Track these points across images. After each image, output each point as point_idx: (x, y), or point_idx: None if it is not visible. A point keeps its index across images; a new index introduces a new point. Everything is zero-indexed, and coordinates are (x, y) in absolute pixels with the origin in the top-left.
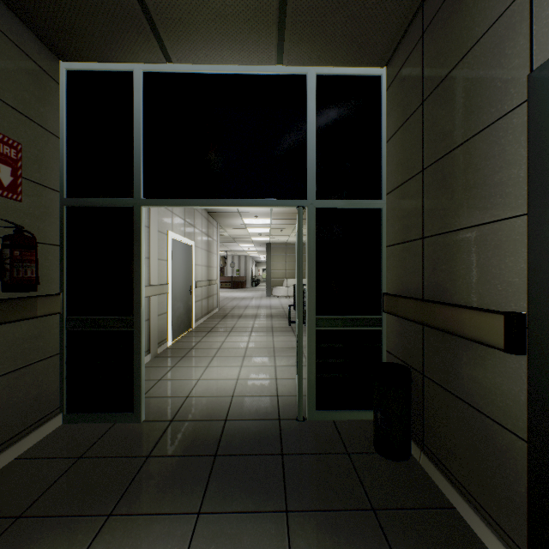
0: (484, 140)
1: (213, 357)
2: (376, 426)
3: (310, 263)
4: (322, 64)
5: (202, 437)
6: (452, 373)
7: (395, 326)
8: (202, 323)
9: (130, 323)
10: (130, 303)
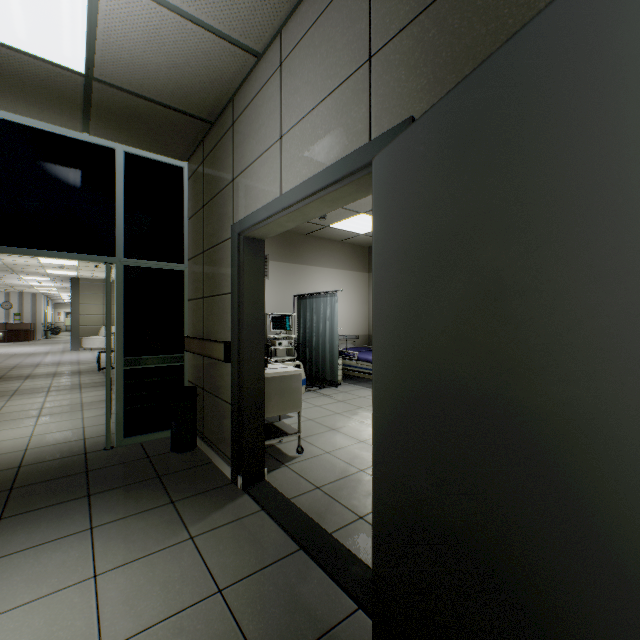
0: (223, 248)
1: None
2: (172, 433)
3: (119, 312)
4: (131, 146)
5: None
6: (214, 382)
7: (192, 360)
8: None
9: None
10: None
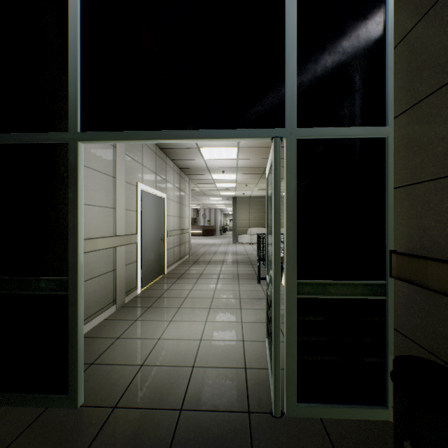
0: None
1: (178, 308)
2: None
3: (290, 211)
4: None
5: (146, 445)
6: None
7: (413, 298)
8: (173, 269)
9: (65, 286)
10: (66, 260)
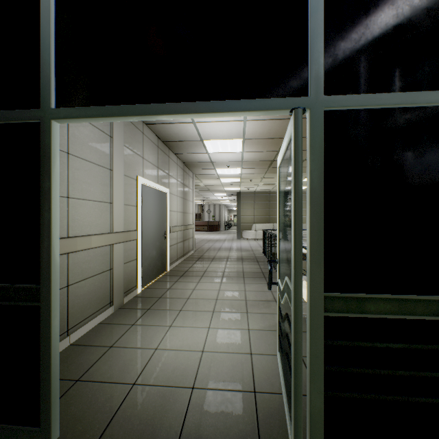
0: None
1: (179, 311)
2: None
3: (315, 204)
4: None
5: None
6: None
7: None
8: (176, 266)
9: (37, 295)
10: (38, 264)
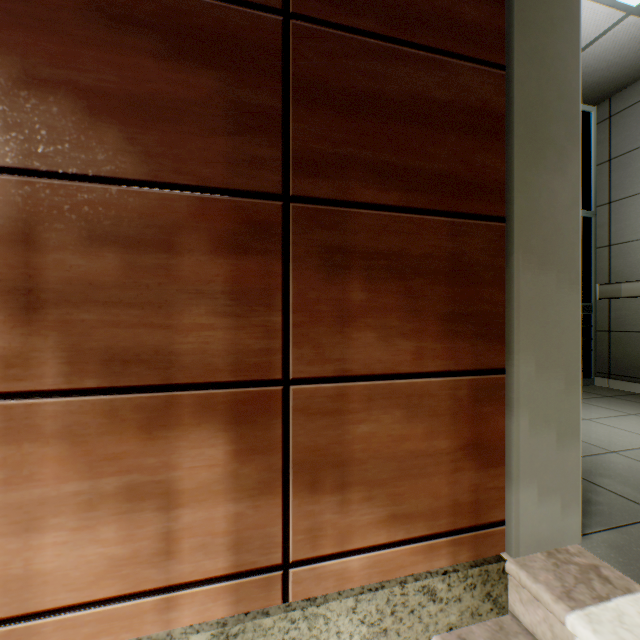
0: None
1: None
2: None
3: None
4: None
5: None
6: None
7: None
8: None
9: None
10: None
